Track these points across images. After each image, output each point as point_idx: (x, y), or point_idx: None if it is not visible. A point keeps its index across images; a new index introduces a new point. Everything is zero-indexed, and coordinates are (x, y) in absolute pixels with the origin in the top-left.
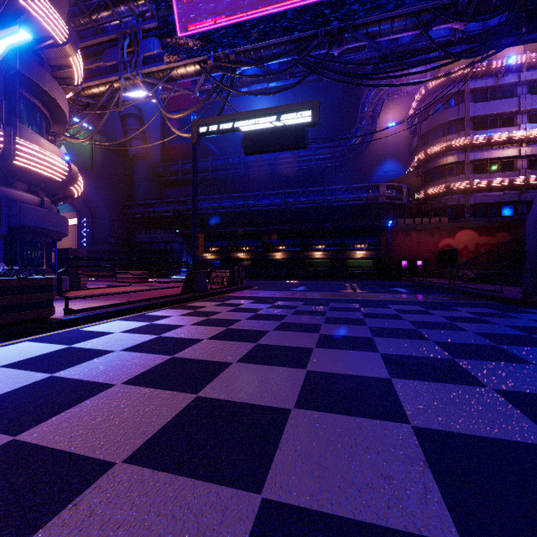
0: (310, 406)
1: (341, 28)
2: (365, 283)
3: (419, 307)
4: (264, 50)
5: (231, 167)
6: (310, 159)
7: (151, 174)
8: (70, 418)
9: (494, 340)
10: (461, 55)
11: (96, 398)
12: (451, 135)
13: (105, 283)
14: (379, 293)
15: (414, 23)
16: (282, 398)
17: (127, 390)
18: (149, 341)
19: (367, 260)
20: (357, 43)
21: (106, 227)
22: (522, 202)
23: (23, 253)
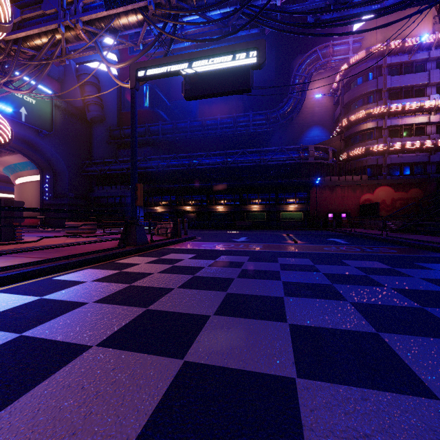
0: None
1: None
2: (299, 233)
3: (379, 263)
4: None
5: (179, 131)
6: (248, 124)
7: (108, 137)
8: None
9: None
10: None
11: None
12: (371, 104)
13: (53, 234)
14: (320, 244)
15: None
16: None
17: None
18: None
19: (297, 213)
20: None
21: (66, 183)
22: (431, 163)
23: None
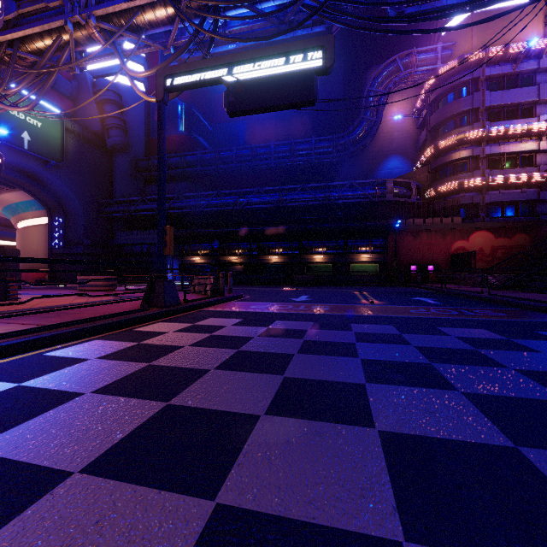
0: None
1: None
2: (375, 290)
3: (488, 332)
4: None
5: (222, 161)
6: (309, 153)
7: (133, 169)
8: None
9: None
10: None
11: None
12: (465, 127)
13: (61, 291)
14: (405, 305)
15: None
16: None
17: None
18: None
19: (372, 264)
20: None
21: (81, 227)
22: (541, 201)
23: None
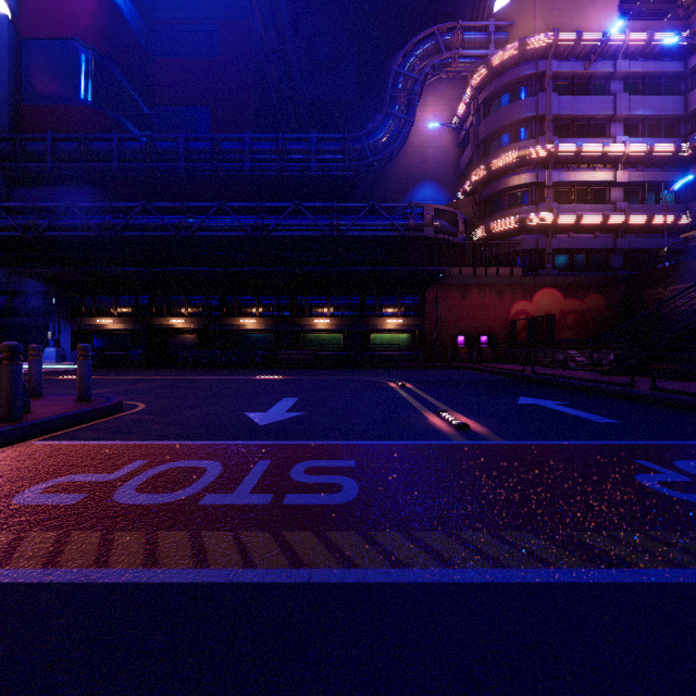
0: None
1: None
2: (420, 377)
3: None
4: None
5: (160, 157)
6: (307, 158)
7: None
8: None
9: None
10: None
11: None
12: (527, 141)
13: None
14: (557, 436)
15: None
16: None
17: None
18: None
19: (402, 334)
20: None
21: None
22: (617, 251)
23: None
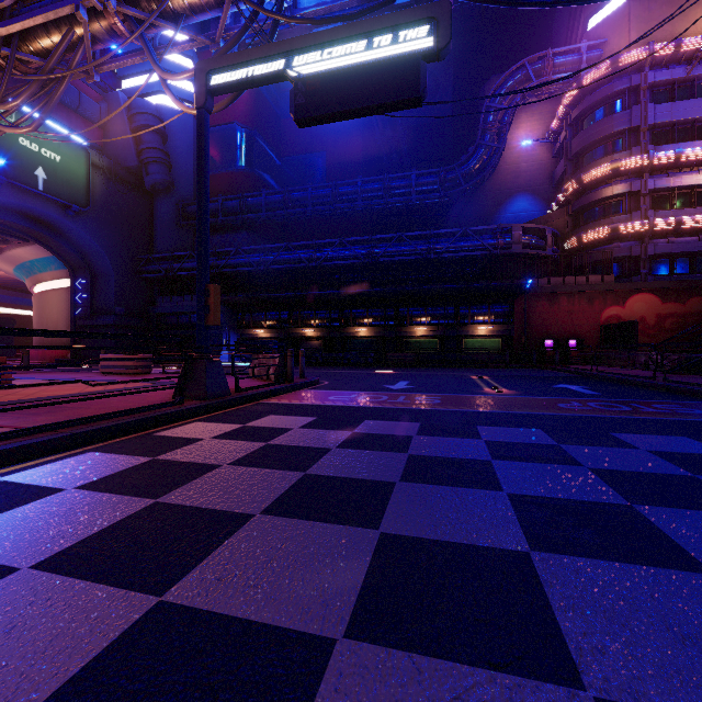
0: None
1: None
2: (499, 374)
3: (697, 443)
4: None
5: (293, 204)
6: (408, 191)
7: (179, 216)
8: None
9: None
10: None
11: None
12: (620, 153)
13: (78, 375)
14: (547, 396)
15: None
16: None
17: None
18: None
19: (492, 339)
20: None
21: (112, 291)
22: None
23: None
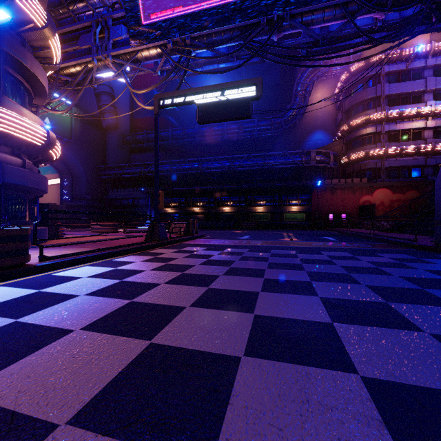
0: (259, 353)
1: (281, 16)
2: (299, 232)
3: (347, 253)
4: (215, 36)
5: (187, 136)
6: (253, 129)
7: (121, 142)
8: (22, 368)
9: (419, 284)
10: (381, 40)
11: (52, 346)
12: (370, 110)
13: (81, 232)
14: (312, 241)
15: (342, 13)
16: (232, 344)
17: (85, 336)
18: (112, 286)
19: (300, 213)
20: (293, 30)
21: (84, 186)
22: (428, 166)
23: (8, 207)
